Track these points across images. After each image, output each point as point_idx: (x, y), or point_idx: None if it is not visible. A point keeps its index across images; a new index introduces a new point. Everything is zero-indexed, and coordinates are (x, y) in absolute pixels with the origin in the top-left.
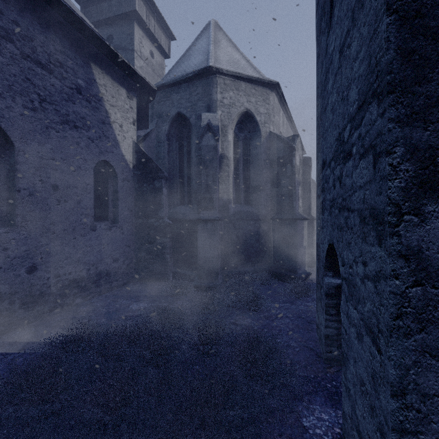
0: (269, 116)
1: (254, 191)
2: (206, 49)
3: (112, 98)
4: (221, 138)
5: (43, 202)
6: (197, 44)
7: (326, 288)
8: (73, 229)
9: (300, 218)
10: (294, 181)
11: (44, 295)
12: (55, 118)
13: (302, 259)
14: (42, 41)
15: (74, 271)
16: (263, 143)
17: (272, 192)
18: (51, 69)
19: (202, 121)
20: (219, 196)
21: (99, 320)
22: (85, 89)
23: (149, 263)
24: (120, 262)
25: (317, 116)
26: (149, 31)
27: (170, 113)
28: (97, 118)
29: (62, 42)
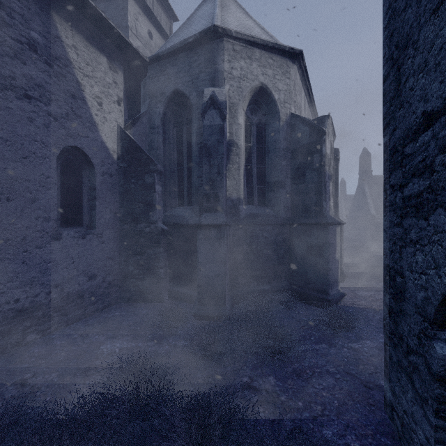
0: (289, 93)
1: (270, 188)
2: (211, 13)
3: (87, 66)
4: (229, 119)
5: None
6: (200, 11)
7: (440, 366)
8: (22, 238)
9: (332, 222)
10: (324, 174)
11: None
12: None
13: (335, 276)
14: None
15: (24, 297)
16: (282, 128)
17: (294, 189)
18: None
19: (205, 96)
20: (226, 194)
21: (46, 376)
22: (43, 47)
23: (138, 280)
24: (98, 279)
25: (392, 51)
26: (147, 7)
27: (165, 91)
28: (63, 89)
29: None
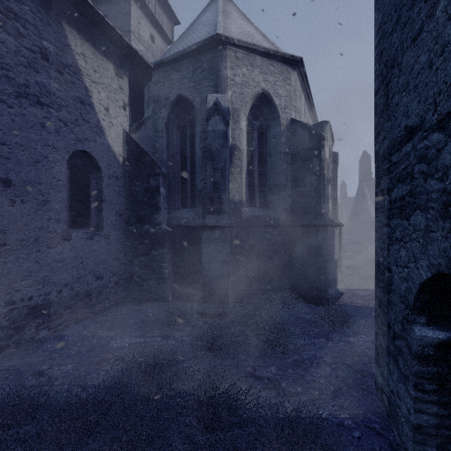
0: (290, 99)
1: (271, 191)
2: (214, 20)
3: (95, 72)
4: (231, 124)
5: None
6: (203, 17)
7: (418, 345)
8: (35, 239)
9: (331, 224)
10: (323, 178)
11: None
12: (6, 88)
13: (333, 275)
14: None
15: (37, 295)
16: (282, 133)
17: (294, 192)
18: None
19: (208, 102)
20: (229, 197)
21: (62, 368)
22: (54, 55)
23: (143, 280)
24: (105, 279)
25: (381, 68)
26: (149, 11)
27: (169, 96)
28: (73, 95)
29: None
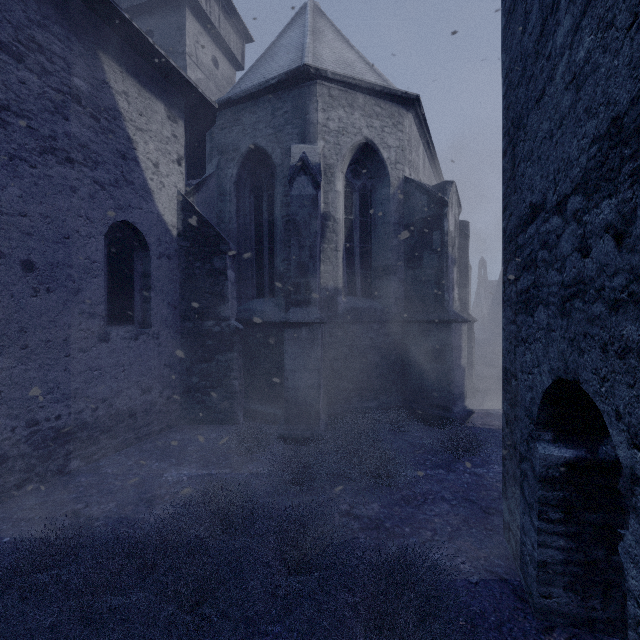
0: (403, 151)
1: (378, 274)
2: (300, 42)
3: (140, 117)
4: (324, 186)
5: (3, 292)
6: (286, 38)
7: (542, 466)
8: (64, 339)
9: (456, 319)
10: (446, 258)
11: (5, 459)
12: (28, 142)
13: (460, 388)
14: (2, 1)
15: (66, 414)
16: (393, 196)
17: (408, 276)
18: (19, 54)
19: (293, 156)
20: (320, 283)
21: (102, 506)
22: (88, 96)
23: (204, 395)
24: (154, 393)
25: (508, 126)
26: (211, 25)
27: (240, 146)
28: (112, 148)
29: (43, 9)
